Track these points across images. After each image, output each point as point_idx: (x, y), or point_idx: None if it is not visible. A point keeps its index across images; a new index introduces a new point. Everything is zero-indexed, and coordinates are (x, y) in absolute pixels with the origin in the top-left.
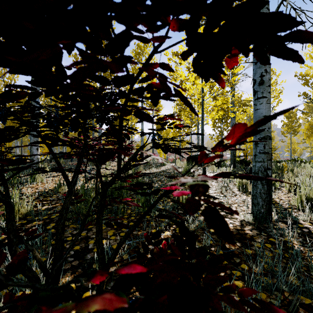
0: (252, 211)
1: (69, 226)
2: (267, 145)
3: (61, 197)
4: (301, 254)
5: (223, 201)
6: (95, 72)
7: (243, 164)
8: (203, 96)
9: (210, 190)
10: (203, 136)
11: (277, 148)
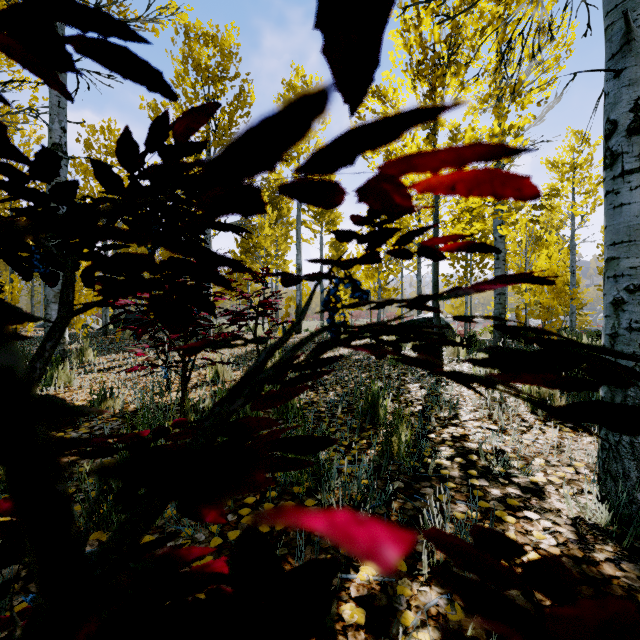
0: (604, 493)
1: (90, 535)
2: None
3: (91, 436)
4: None
5: (504, 448)
6: None
7: (520, 340)
8: None
9: (462, 413)
10: (437, 279)
11: (585, 304)
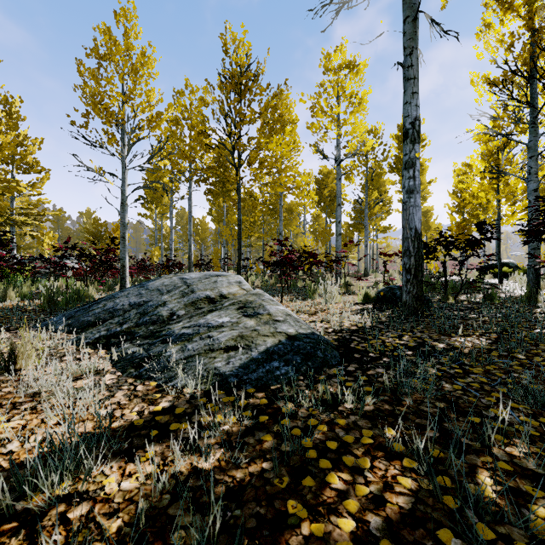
0: None
1: None
2: (536, 252)
3: None
4: (540, 298)
5: (511, 291)
6: (472, 249)
7: None
8: (498, 206)
9: (503, 289)
10: (499, 242)
11: None
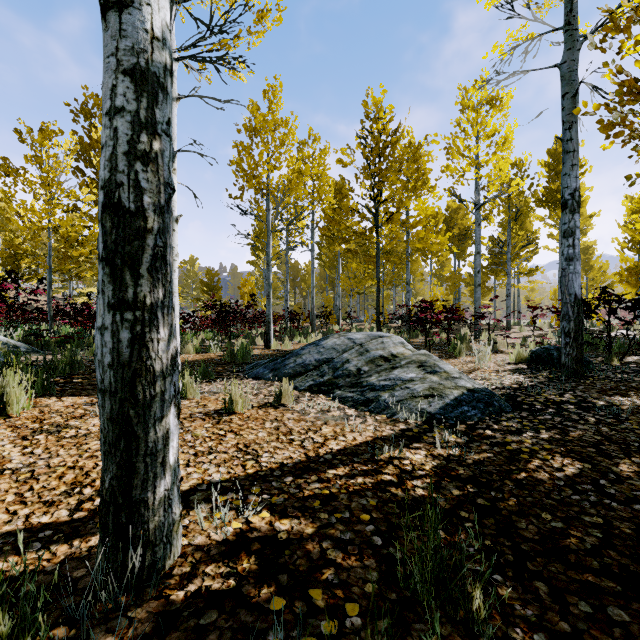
0: None
1: None
2: None
3: None
4: None
5: None
6: None
7: None
8: None
9: None
10: None
11: None
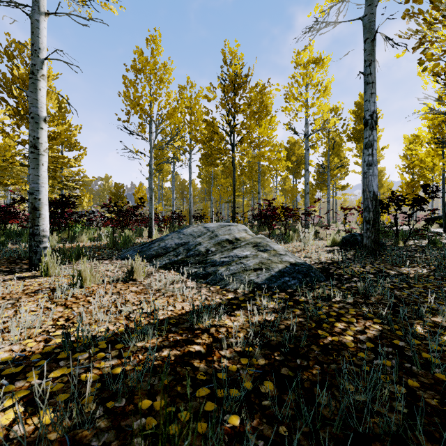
0: None
1: None
2: None
3: None
4: None
5: None
6: (419, 205)
7: None
8: (442, 169)
9: None
10: (443, 198)
11: None
